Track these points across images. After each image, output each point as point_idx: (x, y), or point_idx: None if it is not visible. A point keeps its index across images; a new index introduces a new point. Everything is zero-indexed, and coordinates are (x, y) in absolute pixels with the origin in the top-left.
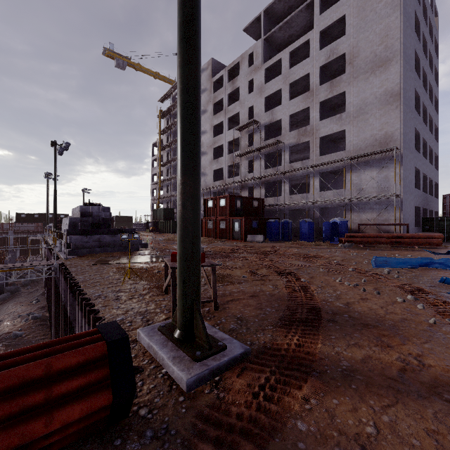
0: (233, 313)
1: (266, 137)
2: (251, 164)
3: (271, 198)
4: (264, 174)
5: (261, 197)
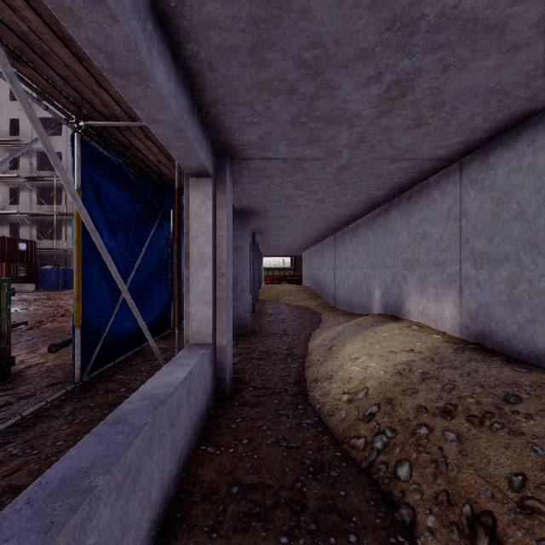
0: (14, 320)
1: (40, 165)
2: (14, 192)
3: (48, 241)
4: (36, 211)
5: (31, 238)
